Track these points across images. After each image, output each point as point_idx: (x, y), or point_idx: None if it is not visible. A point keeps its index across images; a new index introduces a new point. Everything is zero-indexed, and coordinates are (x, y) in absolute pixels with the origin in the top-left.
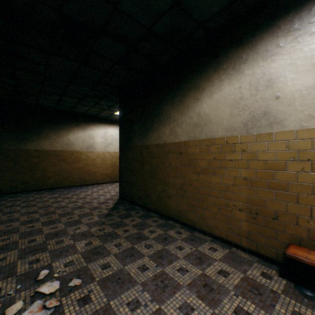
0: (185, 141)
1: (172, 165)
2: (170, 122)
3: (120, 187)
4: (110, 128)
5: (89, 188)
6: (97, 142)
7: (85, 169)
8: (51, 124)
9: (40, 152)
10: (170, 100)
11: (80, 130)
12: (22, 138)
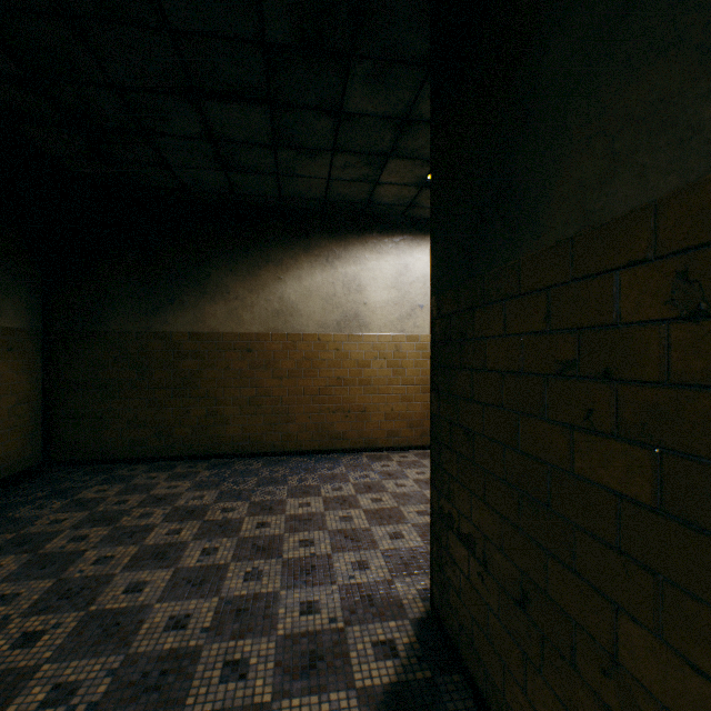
0: None
1: None
2: None
3: (432, 545)
4: (420, 249)
5: (335, 473)
6: (372, 305)
7: (334, 395)
8: (233, 251)
9: (203, 340)
10: None
11: (319, 264)
12: (158, 298)
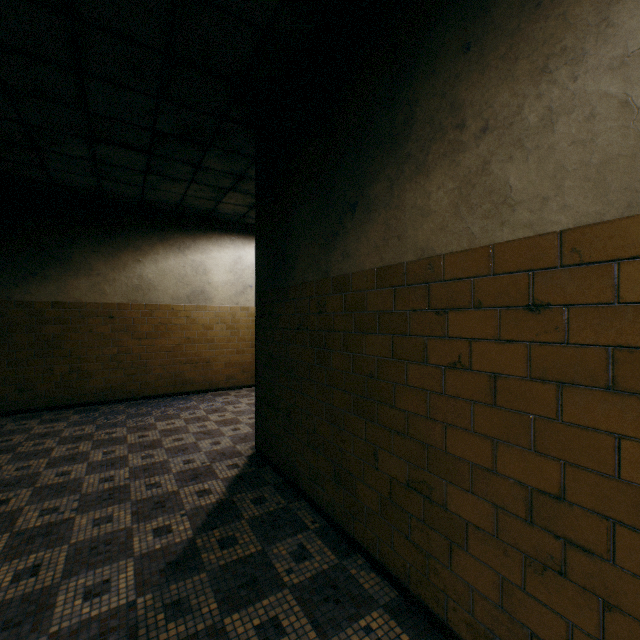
0: (581, 231)
1: (468, 370)
2: (455, 149)
3: (256, 417)
4: (250, 246)
5: (189, 405)
6: (215, 284)
7: (185, 351)
8: (96, 236)
9: (67, 308)
10: (455, 35)
11: (172, 251)
12: (20, 271)
